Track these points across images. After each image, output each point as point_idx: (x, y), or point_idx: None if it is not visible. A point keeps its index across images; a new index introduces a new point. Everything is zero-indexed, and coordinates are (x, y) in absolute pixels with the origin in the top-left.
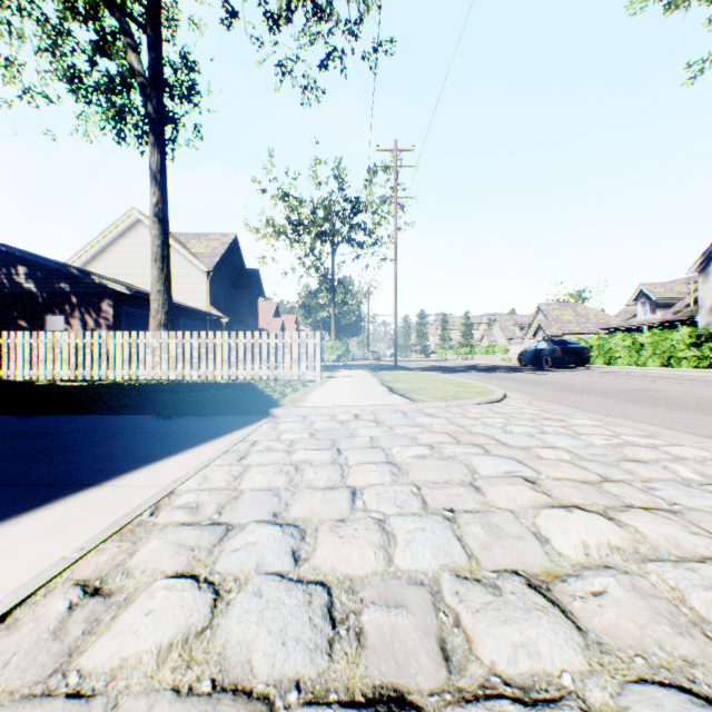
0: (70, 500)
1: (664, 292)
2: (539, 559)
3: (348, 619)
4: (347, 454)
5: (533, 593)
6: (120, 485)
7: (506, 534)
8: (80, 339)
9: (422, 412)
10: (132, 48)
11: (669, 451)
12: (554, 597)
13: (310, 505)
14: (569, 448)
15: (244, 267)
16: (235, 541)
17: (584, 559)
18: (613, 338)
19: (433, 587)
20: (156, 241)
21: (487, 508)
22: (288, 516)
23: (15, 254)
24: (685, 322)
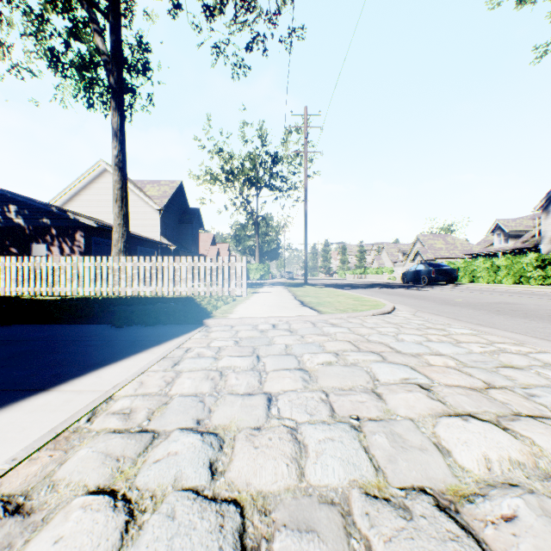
0: (19, 405)
1: (515, 225)
2: (444, 474)
3: (259, 550)
4: (265, 361)
5: (444, 518)
6: (66, 390)
7: (410, 445)
8: (56, 263)
9: (327, 322)
10: (98, 32)
11: (538, 357)
12: (466, 524)
13: (230, 412)
14: (453, 355)
15: (188, 206)
16: (157, 451)
17: (488, 475)
18: (476, 262)
19: (344, 509)
20: (116, 185)
21: (390, 417)
22: (209, 424)
23: (7, 195)
24: (532, 249)
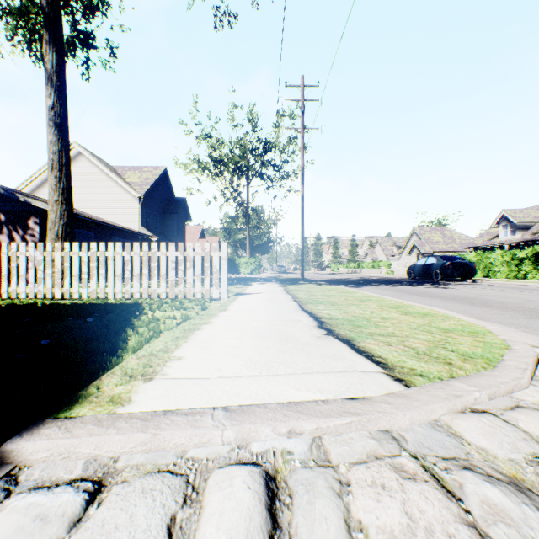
0: None
1: (523, 216)
2: None
3: None
4: None
5: None
6: None
7: None
8: None
9: (483, 459)
10: None
11: None
12: None
13: None
14: None
15: (173, 195)
16: None
17: None
18: (492, 254)
19: None
20: (52, 148)
21: None
22: None
23: None
24: None
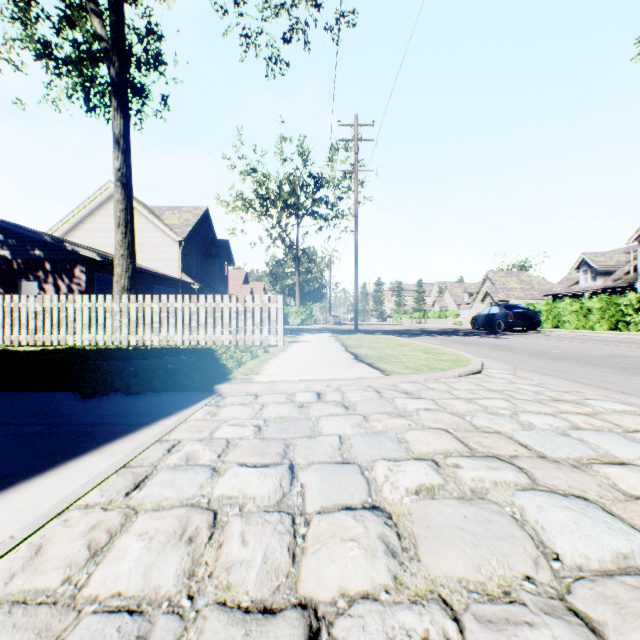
0: None
1: (605, 260)
2: None
3: None
4: (304, 480)
5: None
6: None
7: None
8: (39, 304)
9: (398, 389)
10: (96, 13)
11: None
12: None
13: None
14: None
15: (215, 238)
16: None
17: None
18: (561, 303)
19: None
20: (119, 206)
21: None
22: None
23: None
24: (625, 288)
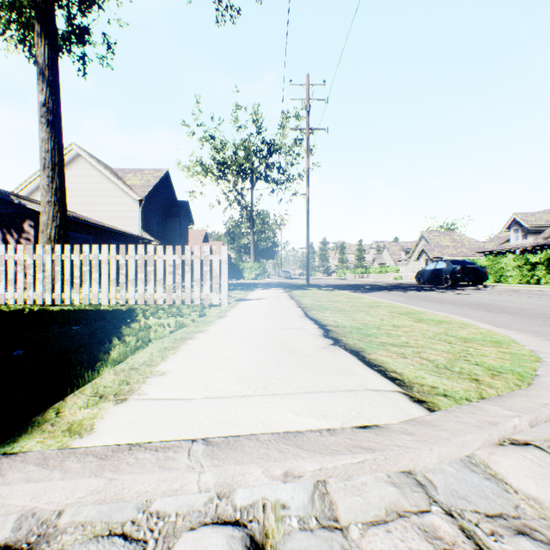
0: None
1: (535, 220)
2: None
3: None
4: None
5: None
6: None
7: None
8: None
9: (541, 518)
10: None
11: None
12: None
13: None
14: None
15: (175, 199)
16: None
17: None
18: (504, 259)
19: None
20: (44, 146)
21: None
22: None
23: None
24: None
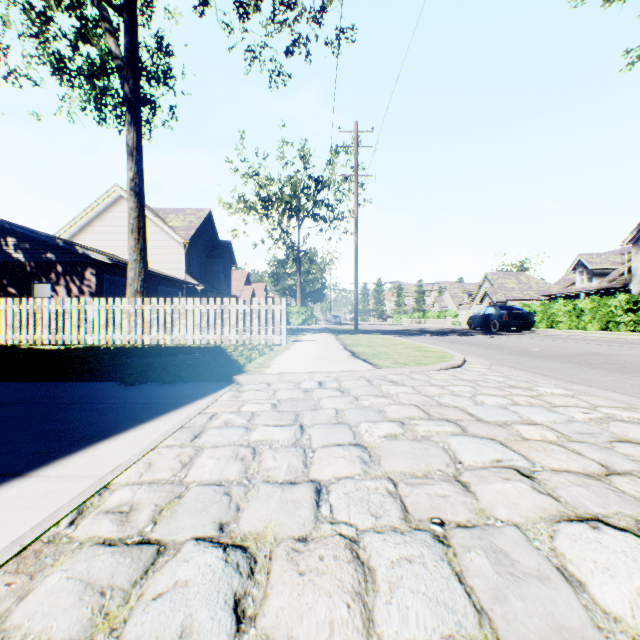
0: None
1: (600, 262)
2: (586, 628)
3: None
4: (311, 432)
5: None
6: (49, 476)
7: (524, 572)
8: (60, 305)
9: (386, 379)
10: (110, 33)
11: None
12: None
13: (265, 512)
14: (550, 425)
15: (217, 239)
16: (160, 578)
17: None
18: (555, 304)
19: None
20: (132, 214)
21: (486, 521)
22: (236, 531)
23: (4, 226)
24: (620, 289)
